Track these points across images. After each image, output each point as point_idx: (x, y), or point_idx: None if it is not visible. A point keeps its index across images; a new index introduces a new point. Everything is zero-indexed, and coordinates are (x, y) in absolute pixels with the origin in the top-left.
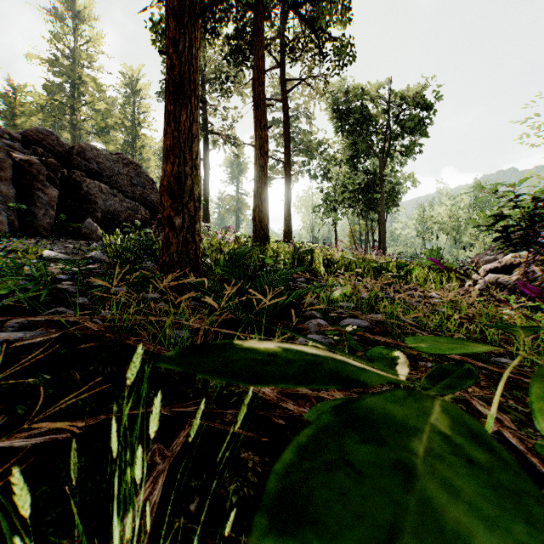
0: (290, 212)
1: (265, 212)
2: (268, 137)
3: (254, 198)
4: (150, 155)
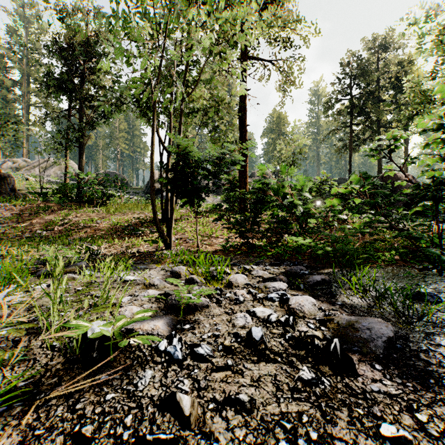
0: None
1: None
2: (381, 166)
3: None
4: None
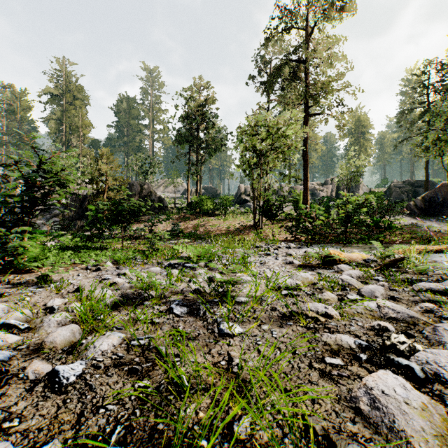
0: None
1: None
2: None
3: None
4: None
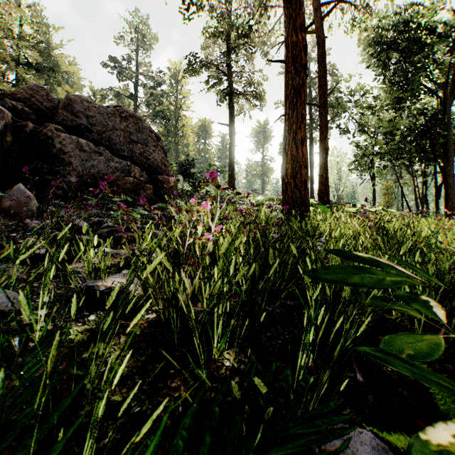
0: (327, 167)
1: (302, 160)
2: (306, 44)
3: (284, 141)
4: (189, 133)
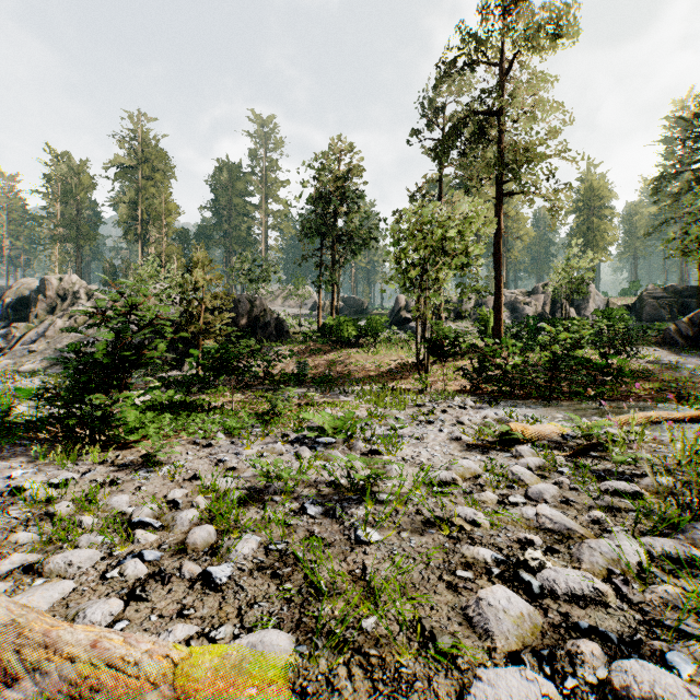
0: None
1: None
2: None
3: None
4: None
